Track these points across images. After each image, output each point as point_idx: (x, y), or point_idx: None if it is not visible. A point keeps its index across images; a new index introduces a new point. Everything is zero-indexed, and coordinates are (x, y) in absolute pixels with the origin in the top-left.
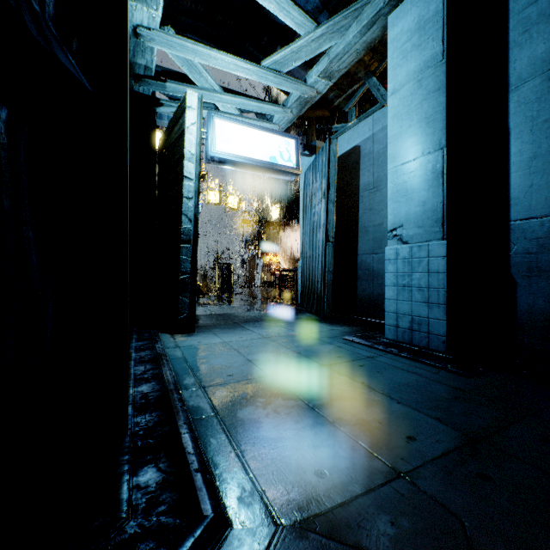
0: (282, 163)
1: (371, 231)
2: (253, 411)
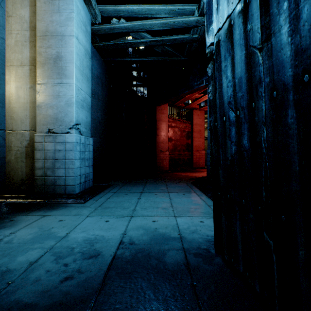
0: None
1: None
2: (182, 187)
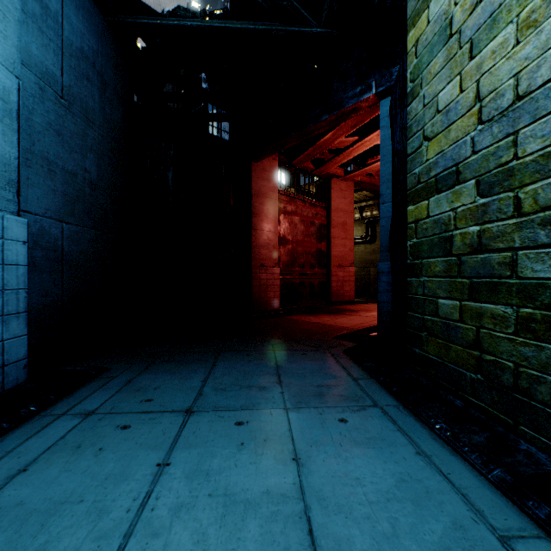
0: None
1: None
2: (325, 376)
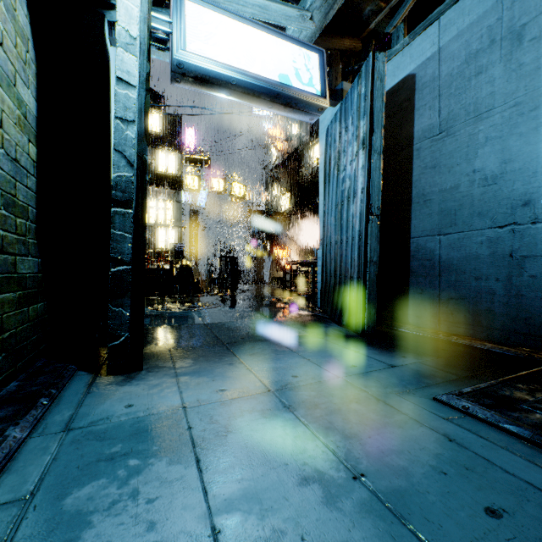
0: (298, 87)
1: (436, 200)
2: None
